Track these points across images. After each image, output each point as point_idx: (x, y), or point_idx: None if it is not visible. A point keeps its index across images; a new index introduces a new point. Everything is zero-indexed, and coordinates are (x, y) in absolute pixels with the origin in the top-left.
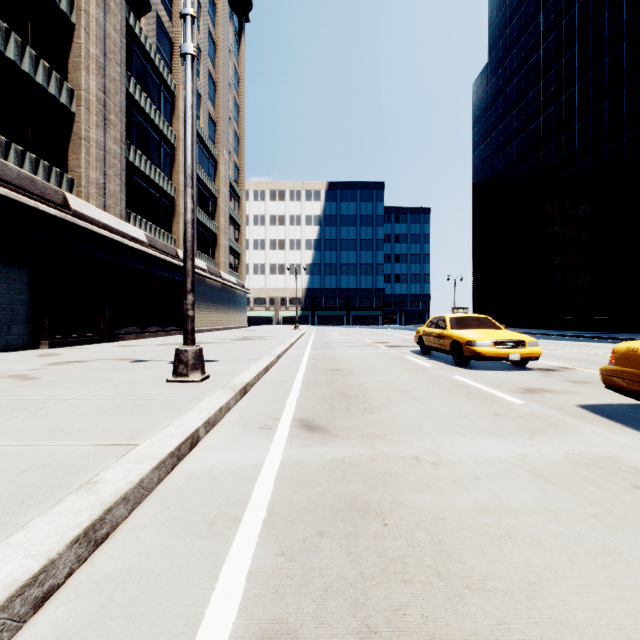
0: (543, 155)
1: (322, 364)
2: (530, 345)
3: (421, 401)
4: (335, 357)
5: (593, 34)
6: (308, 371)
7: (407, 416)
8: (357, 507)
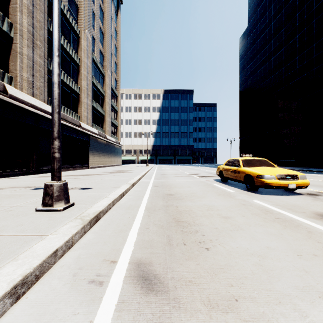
0: (278, 73)
1: (161, 190)
2: (301, 178)
3: (245, 230)
4: (169, 184)
5: (307, 7)
6: (151, 196)
7: (244, 255)
8: None
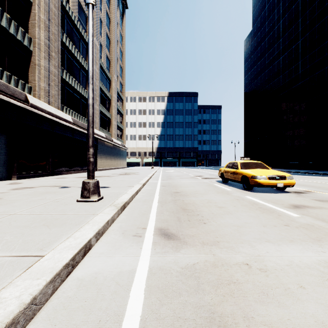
0: (282, 77)
1: (168, 189)
2: (289, 178)
3: (233, 214)
4: (175, 184)
5: (309, 13)
6: (161, 193)
7: (228, 226)
8: (216, 324)
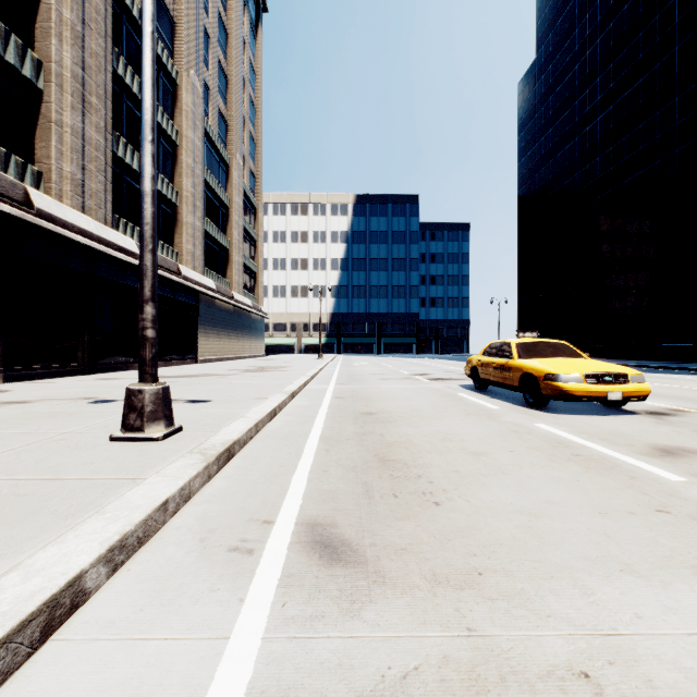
0: (601, 160)
1: (350, 405)
2: (634, 380)
3: (511, 475)
4: (366, 394)
5: (661, 19)
6: (331, 416)
7: (503, 513)
8: None
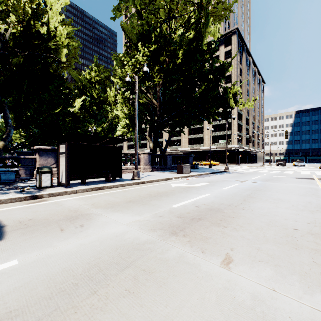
0: None
1: None
2: None
3: None
4: None
5: None
6: None
7: None
8: None
